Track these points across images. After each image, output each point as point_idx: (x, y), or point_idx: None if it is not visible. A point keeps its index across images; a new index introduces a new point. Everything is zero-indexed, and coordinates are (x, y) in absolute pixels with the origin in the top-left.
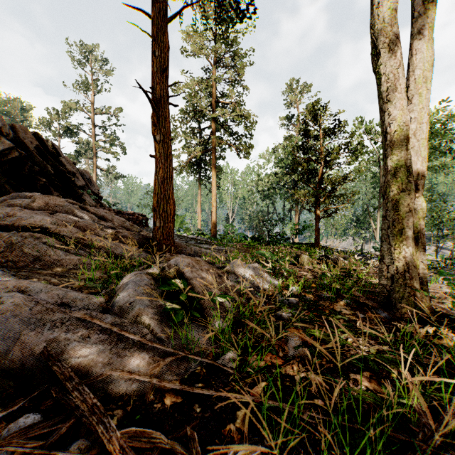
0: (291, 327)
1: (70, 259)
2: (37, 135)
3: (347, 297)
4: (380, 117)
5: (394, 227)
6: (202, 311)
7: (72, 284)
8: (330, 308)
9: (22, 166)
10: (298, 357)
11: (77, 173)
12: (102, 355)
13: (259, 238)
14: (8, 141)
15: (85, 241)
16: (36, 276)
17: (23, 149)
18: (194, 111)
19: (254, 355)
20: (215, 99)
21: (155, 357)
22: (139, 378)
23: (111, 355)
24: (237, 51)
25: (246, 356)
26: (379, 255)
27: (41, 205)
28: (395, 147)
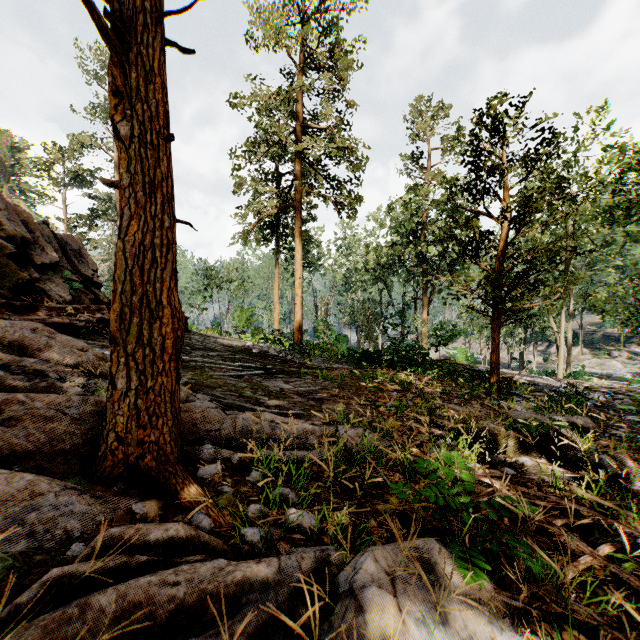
0: None
1: None
2: None
3: None
4: None
5: None
6: None
7: None
8: None
9: None
10: None
11: (44, 241)
12: None
13: (376, 356)
14: None
15: None
16: None
17: None
18: (267, 144)
19: None
20: (299, 123)
21: None
22: None
23: None
24: (335, 43)
25: None
26: None
27: None
28: None
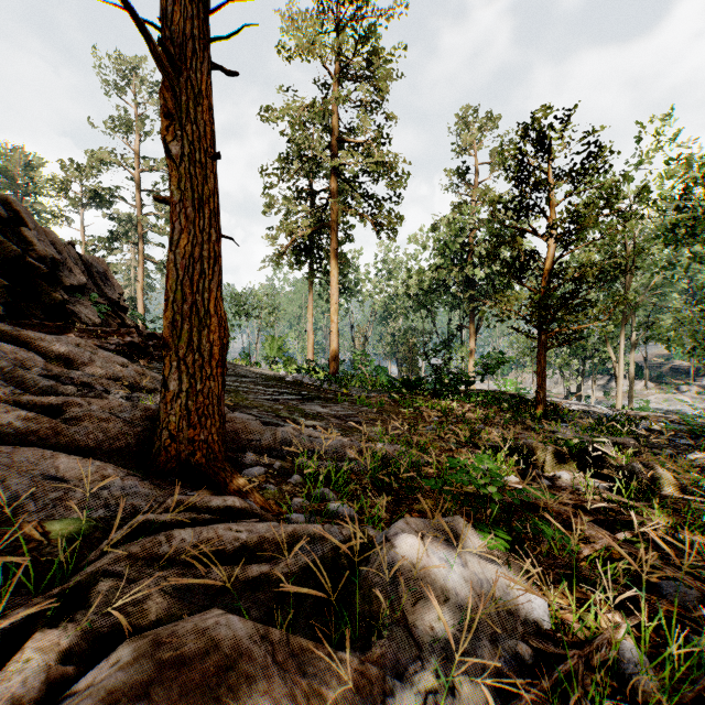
0: None
1: None
2: None
3: None
4: None
5: None
6: None
7: None
8: None
9: None
10: None
11: (71, 262)
12: None
13: (418, 384)
14: None
15: None
16: None
17: None
18: (300, 159)
19: None
20: (335, 137)
21: None
22: None
23: None
24: (374, 51)
25: None
26: None
27: None
28: None
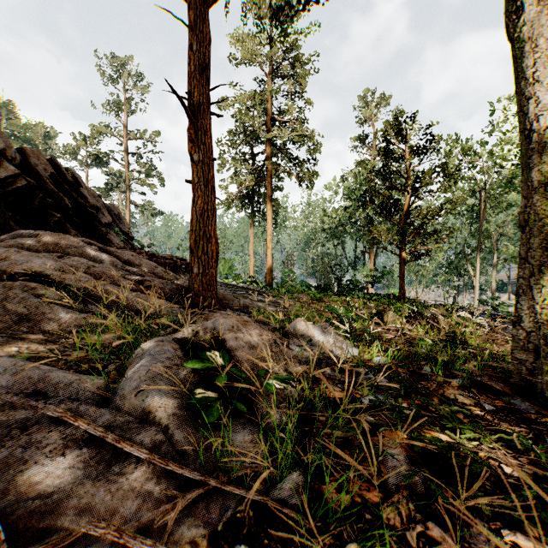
0: (385, 427)
1: (71, 317)
2: (53, 161)
3: (458, 374)
4: (518, 109)
5: (540, 274)
6: (251, 400)
7: (67, 355)
8: (439, 394)
9: (31, 198)
10: (405, 489)
11: (103, 208)
12: (83, 486)
13: (326, 288)
14: (12, 166)
15: (98, 292)
16: (18, 343)
17: (34, 178)
18: (245, 132)
19: (333, 482)
20: (270, 116)
21: (170, 489)
22: (133, 545)
23: (94, 491)
24: (297, 56)
25: (319, 482)
26: (513, 316)
27: (49, 246)
28: (545, 152)
